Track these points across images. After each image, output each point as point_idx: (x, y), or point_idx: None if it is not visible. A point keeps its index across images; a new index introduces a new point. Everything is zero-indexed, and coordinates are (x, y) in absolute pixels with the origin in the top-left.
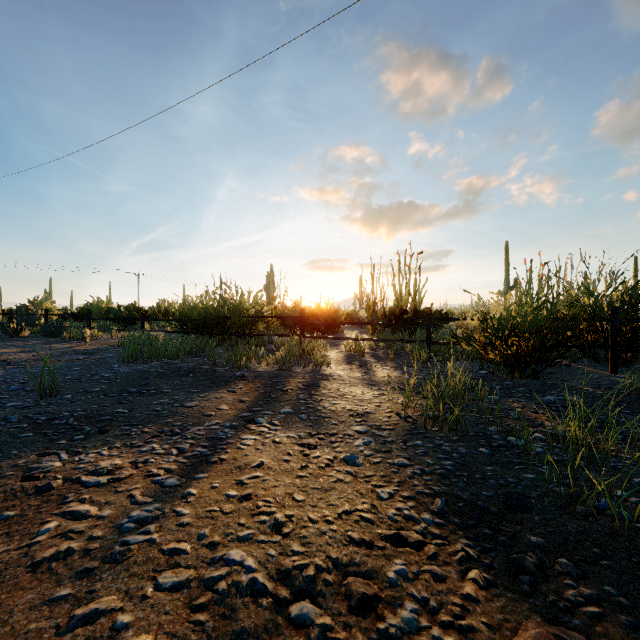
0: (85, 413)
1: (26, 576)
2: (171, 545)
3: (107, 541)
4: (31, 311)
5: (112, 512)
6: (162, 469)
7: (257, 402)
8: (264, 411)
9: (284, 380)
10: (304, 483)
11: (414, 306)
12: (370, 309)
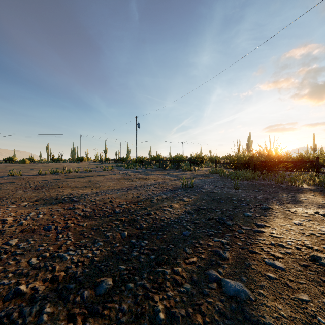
0: (262, 196)
1: None
2: None
3: None
4: (165, 159)
5: None
6: None
7: None
8: None
9: None
10: None
11: None
12: None
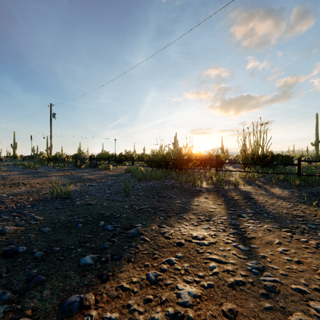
0: (151, 206)
1: (234, 291)
2: (293, 286)
3: (253, 278)
4: (83, 157)
5: (235, 261)
6: (229, 240)
7: (227, 205)
8: (238, 211)
9: (227, 193)
10: (319, 257)
11: (271, 153)
12: (243, 155)
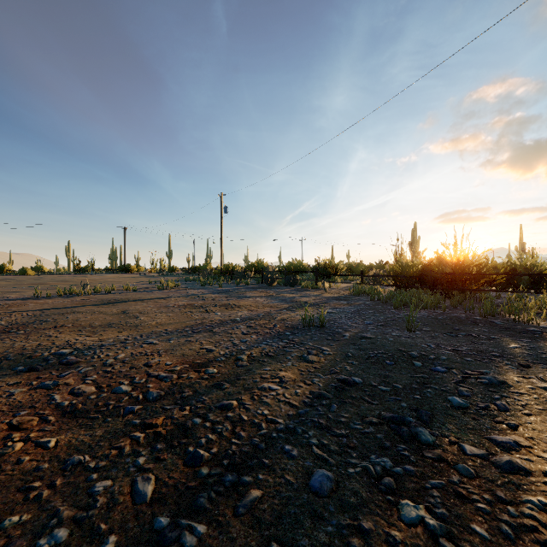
0: (470, 348)
1: None
2: None
3: None
4: (271, 269)
5: None
6: None
7: None
8: None
9: None
10: None
11: None
12: None
